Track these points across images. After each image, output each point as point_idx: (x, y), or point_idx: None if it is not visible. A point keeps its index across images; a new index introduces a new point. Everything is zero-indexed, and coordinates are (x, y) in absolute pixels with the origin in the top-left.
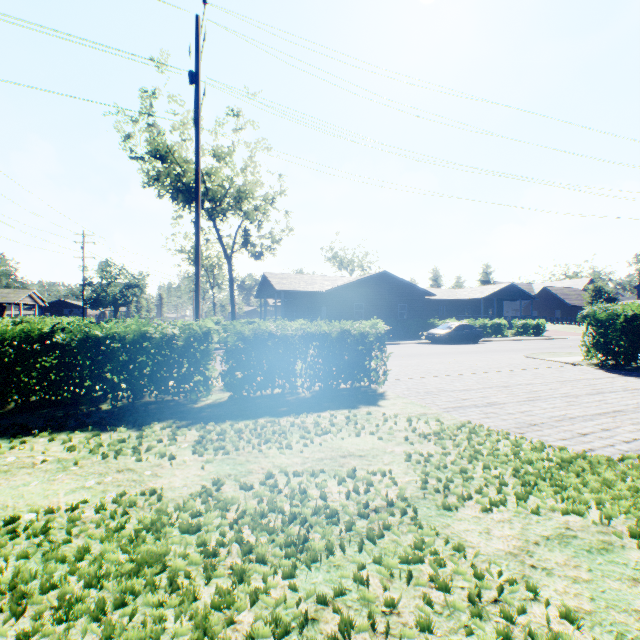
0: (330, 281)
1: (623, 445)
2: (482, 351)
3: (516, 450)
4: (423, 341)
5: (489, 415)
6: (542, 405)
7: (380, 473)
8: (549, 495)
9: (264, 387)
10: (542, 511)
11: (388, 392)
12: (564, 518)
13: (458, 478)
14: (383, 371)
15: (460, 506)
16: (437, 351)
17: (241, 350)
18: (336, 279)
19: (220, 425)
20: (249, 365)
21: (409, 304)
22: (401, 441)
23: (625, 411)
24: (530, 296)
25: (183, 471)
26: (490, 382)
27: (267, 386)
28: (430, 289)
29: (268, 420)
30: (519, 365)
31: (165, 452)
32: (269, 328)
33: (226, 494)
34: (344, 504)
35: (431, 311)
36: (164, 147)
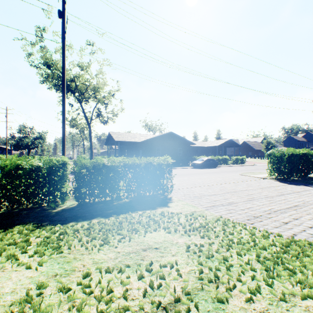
0: (144, 136)
1: (310, 230)
2: (219, 172)
3: (254, 238)
4: (190, 167)
5: (231, 211)
6: (257, 203)
7: (169, 266)
8: (287, 280)
9: (99, 197)
10: (287, 297)
11: (173, 197)
12: (304, 303)
13: (222, 266)
14: (171, 185)
15: (229, 296)
16: (197, 172)
17: (84, 175)
18: (147, 135)
19: (64, 226)
20: (90, 184)
21: (183, 148)
22: (182, 234)
23: (300, 206)
24: (238, 145)
25: (19, 273)
26: (227, 189)
27: (101, 196)
28: (193, 141)
29: (98, 221)
30: (238, 179)
31: (11, 255)
32: (104, 161)
33: (43, 301)
34: (141, 304)
35: (193, 152)
36: (50, 60)
